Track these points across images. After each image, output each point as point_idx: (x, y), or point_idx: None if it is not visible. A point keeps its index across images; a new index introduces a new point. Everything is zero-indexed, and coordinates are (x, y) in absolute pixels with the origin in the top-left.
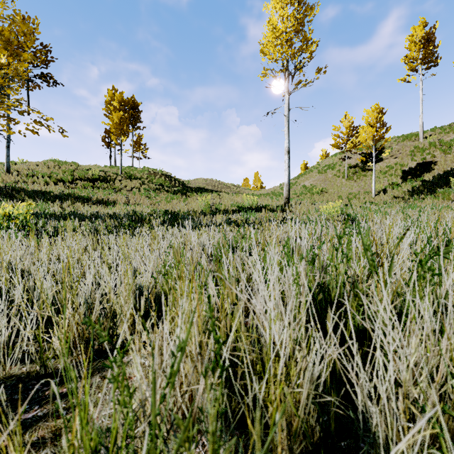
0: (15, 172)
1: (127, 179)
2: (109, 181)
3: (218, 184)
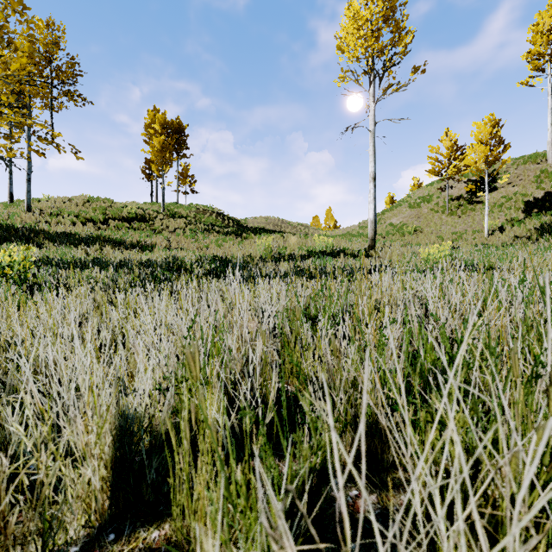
0: (37, 210)
1: (170, 217)
2: (148, 220)
3: (282, 224)
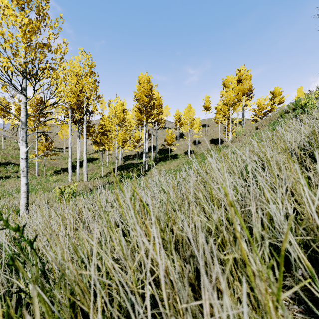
0: None
1: None
2: None
3: None
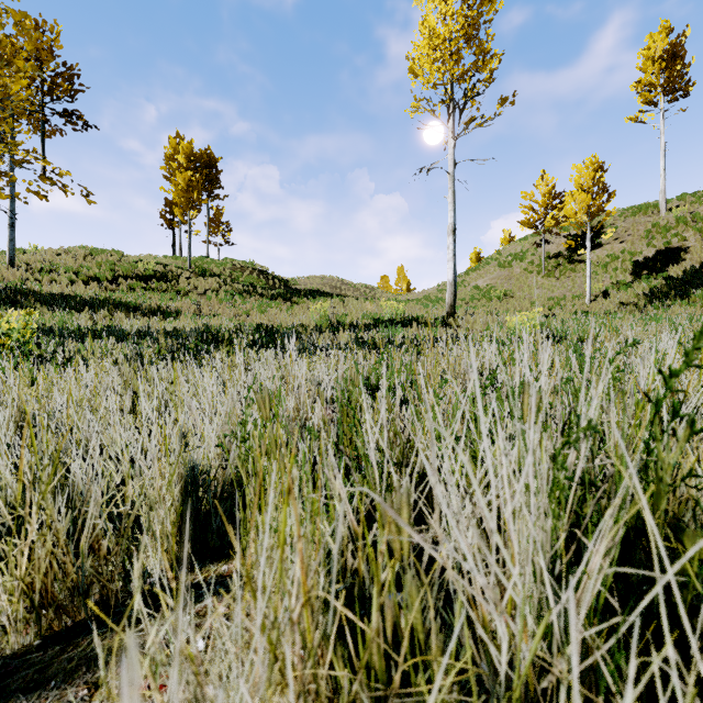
0: (23, 265)
1: (198, 276)
2: (170, 279)
3: (342, 285)
